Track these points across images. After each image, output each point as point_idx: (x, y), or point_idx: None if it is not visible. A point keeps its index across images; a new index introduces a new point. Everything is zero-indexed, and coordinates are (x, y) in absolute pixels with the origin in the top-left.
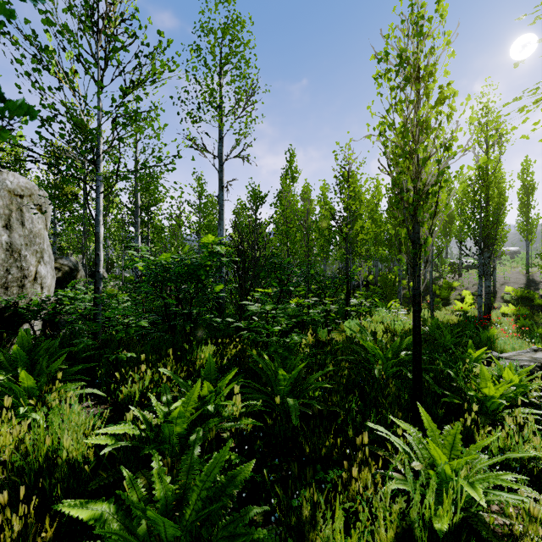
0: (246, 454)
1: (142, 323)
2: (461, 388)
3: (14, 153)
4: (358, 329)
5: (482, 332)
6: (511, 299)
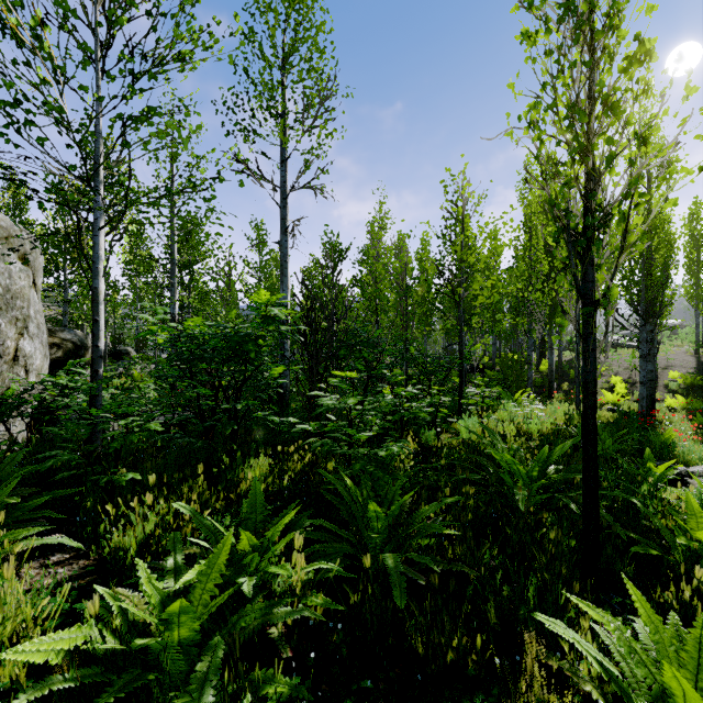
0: (314, 662)
1: (151, 426)
2: (652, 527)
3: (11, 193)
4: (478, 431)
5: (653, 435)
6: (678, 388)
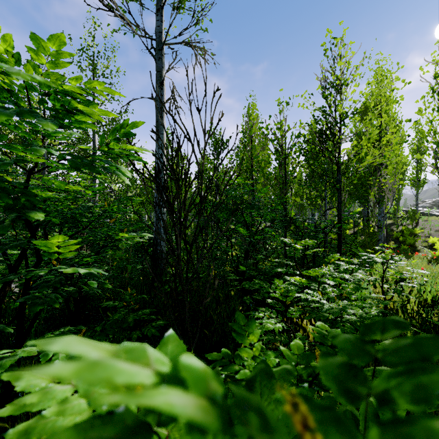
0: None
1: None
2: None
3: None
4: None
5: None
6: None
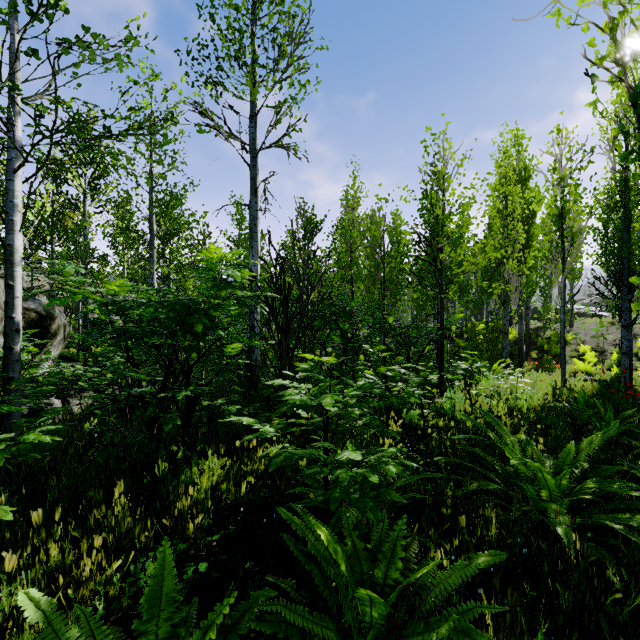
0: None
1: (28, 439)
2: None
3: (1, 169)
4: (463, 408)
5: None
6: None
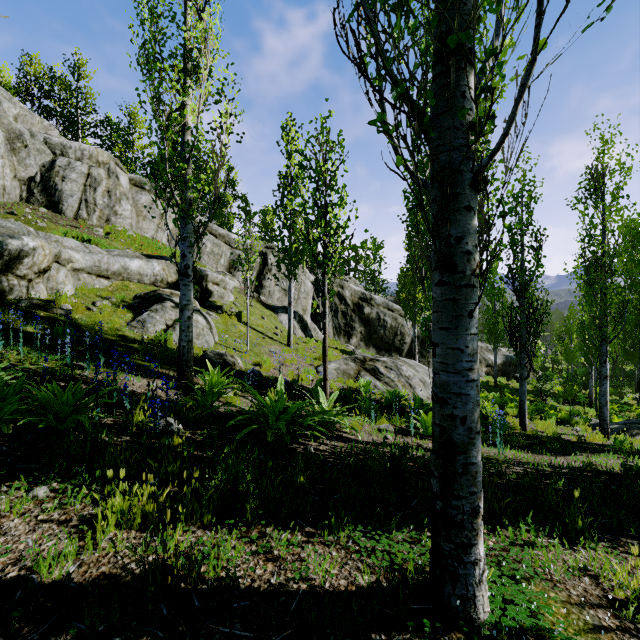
0: None
1: None
2: None
3: None
4: None
5: None
6: None
